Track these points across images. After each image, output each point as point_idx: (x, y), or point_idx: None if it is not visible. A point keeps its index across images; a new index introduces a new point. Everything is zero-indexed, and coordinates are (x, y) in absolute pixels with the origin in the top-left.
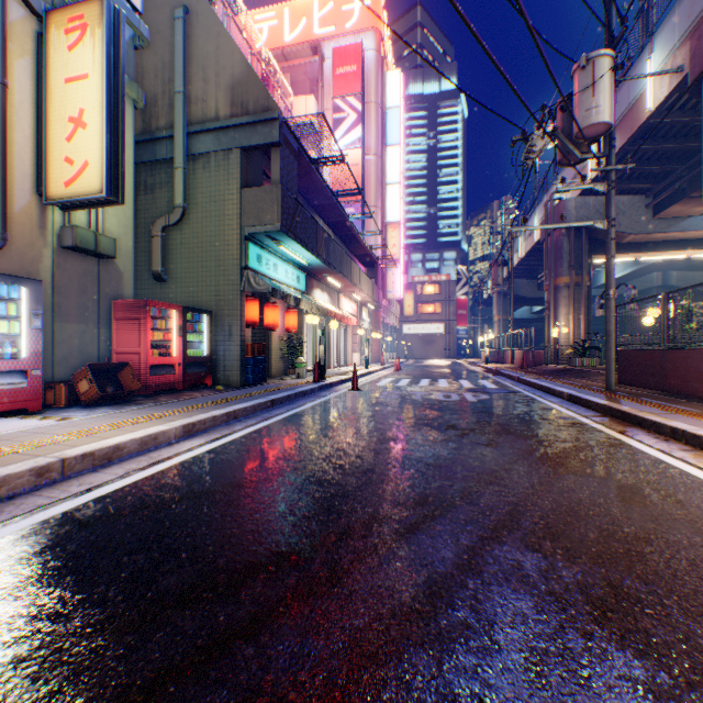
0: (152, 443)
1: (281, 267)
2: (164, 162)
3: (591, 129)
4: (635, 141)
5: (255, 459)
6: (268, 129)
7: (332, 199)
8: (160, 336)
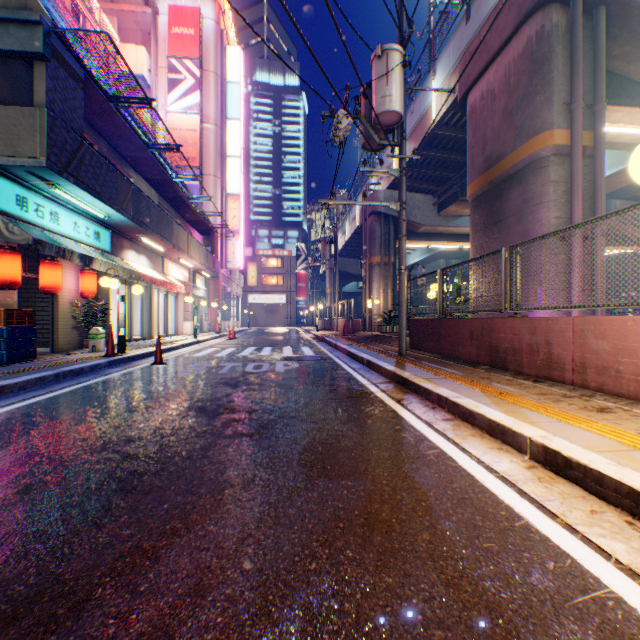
0: None
1: (67, 218)
2: None
3: (387, 116)
4: (425, 147)
5: None
6: (27, 33)
7: (147, 151)
8: None
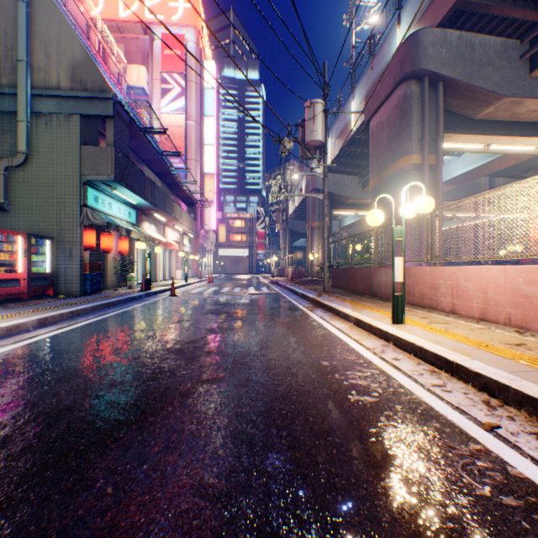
0: (15, 330)
1: (116, 205)
2: (6, 113)
3: (314, 142)
4: (349, 145)
5: (96, 334)
6: (104, 104)
7: (158, 156)
8: (7, 257)
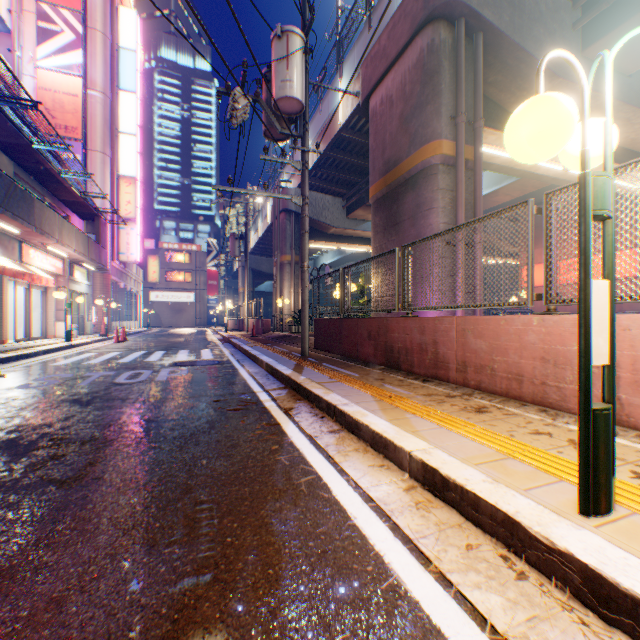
0: None
1: None
2: None
3: (288, 103)
4: (334, 149)
5: None
6: None
7: None
8: None
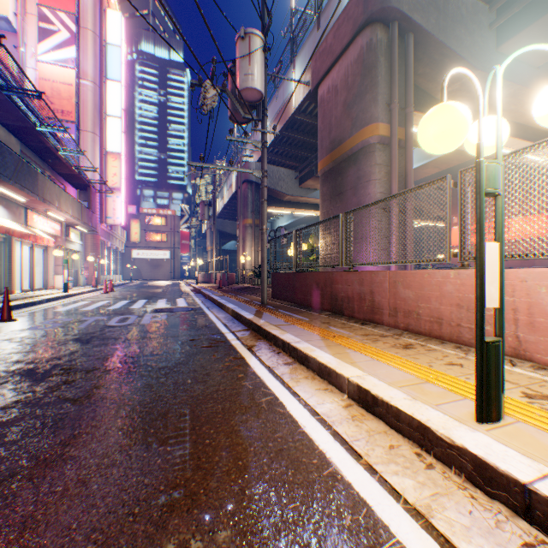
0: None
1: None
2: None
3: (250, 92)
4: (288, 129)
5: None
6: None
7: (1, 93)
8: None
